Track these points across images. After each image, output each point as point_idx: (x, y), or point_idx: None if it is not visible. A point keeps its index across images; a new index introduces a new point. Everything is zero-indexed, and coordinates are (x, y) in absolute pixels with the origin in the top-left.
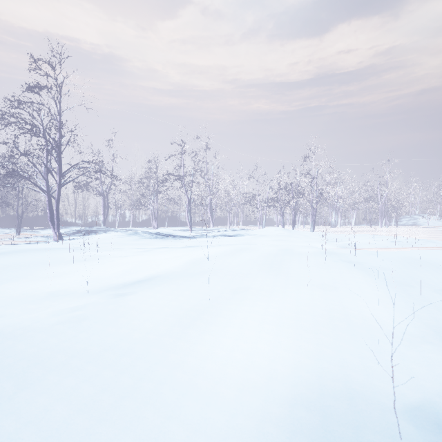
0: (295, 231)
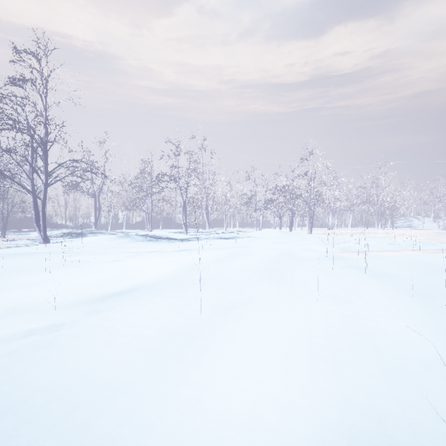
0: (292, 233)
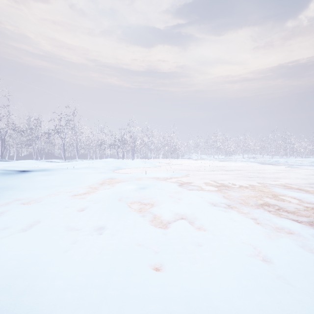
0: (120, 160)
